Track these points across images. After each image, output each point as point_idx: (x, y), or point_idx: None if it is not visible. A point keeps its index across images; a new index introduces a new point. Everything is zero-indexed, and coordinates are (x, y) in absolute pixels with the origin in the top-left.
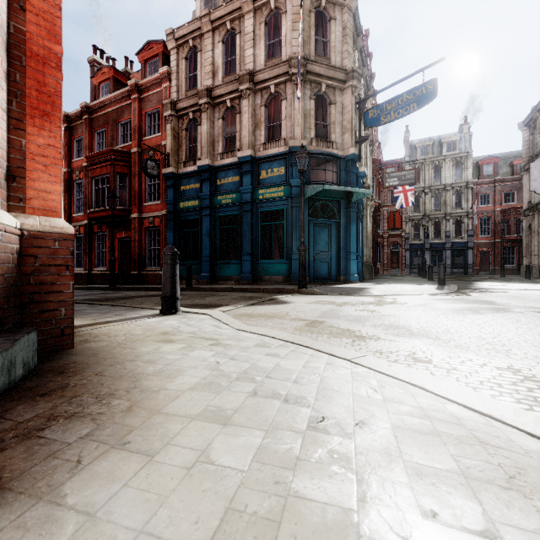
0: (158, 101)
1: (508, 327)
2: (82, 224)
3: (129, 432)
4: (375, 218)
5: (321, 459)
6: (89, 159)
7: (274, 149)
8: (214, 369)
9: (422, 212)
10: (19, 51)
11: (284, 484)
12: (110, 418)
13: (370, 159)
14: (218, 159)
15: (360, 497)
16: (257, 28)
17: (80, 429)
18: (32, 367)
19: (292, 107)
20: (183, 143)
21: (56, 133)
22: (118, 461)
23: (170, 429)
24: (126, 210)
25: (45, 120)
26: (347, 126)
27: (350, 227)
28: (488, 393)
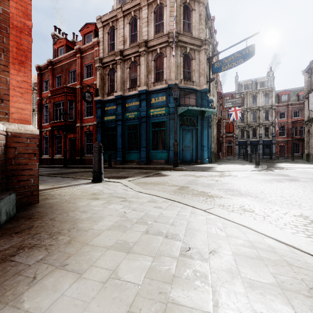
0: (91, 58)
1: (298, 190)
2: (48, 129)
3: (68, 257)
4: (218, 126)
5: (189, 276)
6: (52, 92)
7: (159, 86)
8: (123, 216)
9: (245, 122)
10: (5, 24)
11: (165, 294)
12: (56, 248)
13: (215, 92)
14: (127, 91)
15: (215, 303)
16: (149, 15)
17: (37, 256)
18: (12, 215)
19: (170, 61)
20: (106, 82)
21: (28, 74)
22: (59, 278)
23: (94, 255)
24: (73, 121)
25: (21, 66)
26: (202, 72)
27: (204, 131)
28: (289, 231)
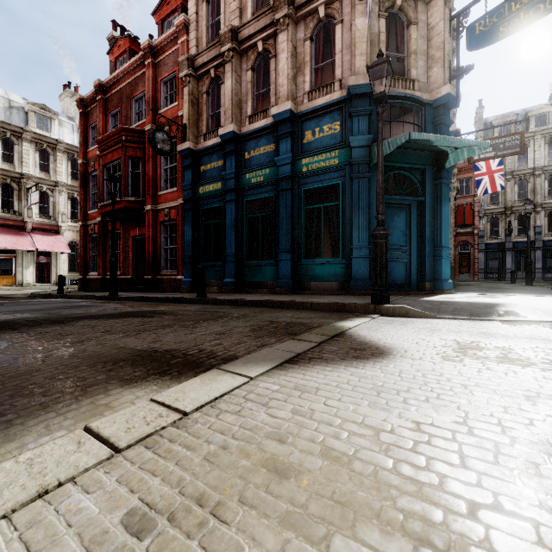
0: (174, 63)
1: None
2: (97, 221)
3: None
4: None
5: None
6: (101, 144)
7: (324, 98)
8: None
9: (501, 203)
10: None
11: None
12: None
13: None
14: (247, 123)
15: None
16: None
17: None
18: None
19: (352, 28)
20: (203, 110)
21: None
22: None
23: None
24: (139, 202)
25: None
26: (435, 56)
27: (441, 208)
28: None
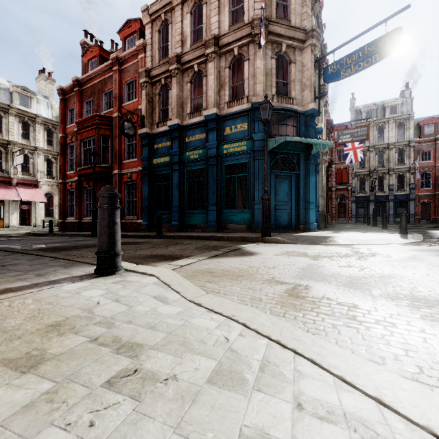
0: (135, 71)
1: None
2: (74, 180)
3: None
4: (327, 173)
5: None
6: (79, 125)
7: (237, 107)
8: None
9: (367, 168)
10: None
11: None
12: None
13: (324, 119)
14: (187, 118)
15: None
16: None
17: None
18: None
19: (254, 66)
20: (156, 106)
21: None
22: None
23: None
24: (108, 167)
25: None
26: (306, 84)
27: (309, 178)
28: None
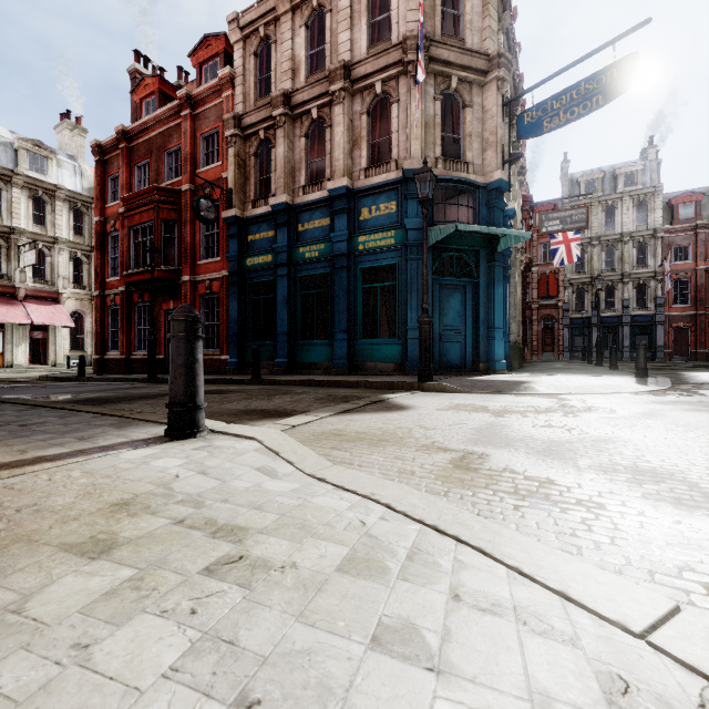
0: (217, 118)
1: None
2: (118, 291)
3: None
4: (523, 280)
5: None
6: (126, 203)
7: (381, 176)
8: None
9: (587, 273)
10: None
11: None
12: None
13: (519, 195)
14: (300, 194)
15: None
16: (356, 1)
17: None
18: None
19: (407, 112)
20: (251, 174)
21: None
22: None
23: None
24: (174, 271)
25: None
26: (489, 140)
27: (495, 289)
28: None
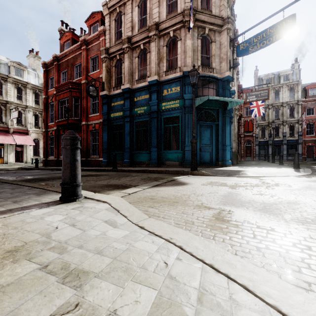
0: (97, 49)
1: None
2: (53, 129)
3: None
4: (238, 124)
5: None
6: (57, 89)
7: (172, 75)
8: None
9: (266, 120)
10: None
11: None
12: None
13: (236, 84)
14: (135, 84)
15: None
16: None
17: None
18: None
19: (185, 44)
20: (113, 75)
21: None
22: None
23: None
24: (78, 120)
25: None
26: (223, 57)
27: (226, 127)
28: None
